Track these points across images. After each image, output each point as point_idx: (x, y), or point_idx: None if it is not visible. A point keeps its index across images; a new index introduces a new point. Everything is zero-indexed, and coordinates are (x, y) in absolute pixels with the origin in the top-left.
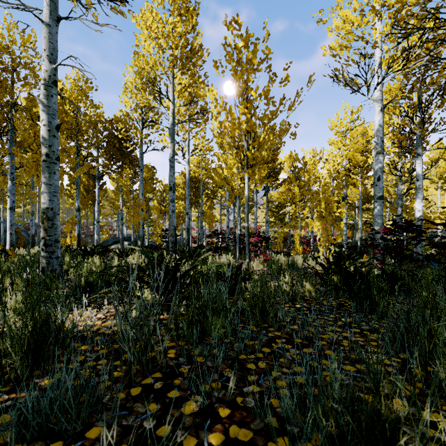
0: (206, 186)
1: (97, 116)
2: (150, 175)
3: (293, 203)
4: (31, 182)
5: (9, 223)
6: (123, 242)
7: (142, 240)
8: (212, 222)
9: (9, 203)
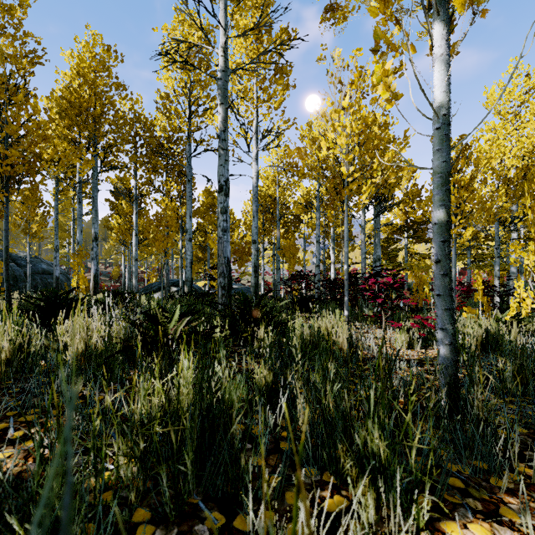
0: (285, 212)
1: (122, 99)
2: (211, 201)
3: (413, 234)
4: (55, 207)
5: None
6: (169, 288)
7: (190, 285)
8: (293, 259)
9: None
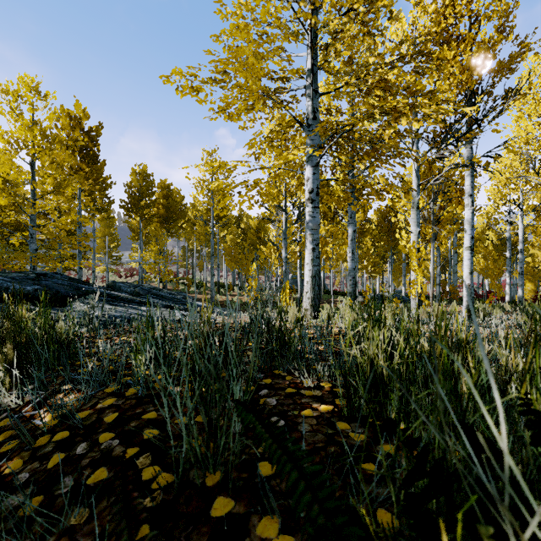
0: None
1: None
2: None
3: None
4: None
5: (378, 285)
6: None
7: None
8: None
9: (378, 278)
